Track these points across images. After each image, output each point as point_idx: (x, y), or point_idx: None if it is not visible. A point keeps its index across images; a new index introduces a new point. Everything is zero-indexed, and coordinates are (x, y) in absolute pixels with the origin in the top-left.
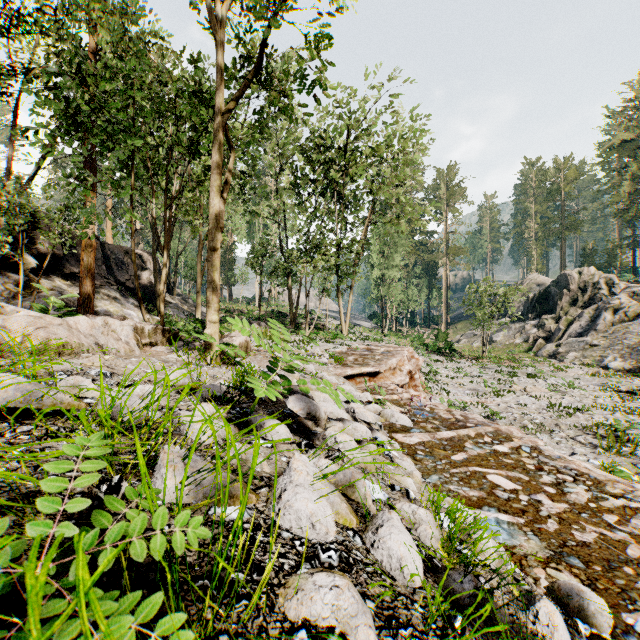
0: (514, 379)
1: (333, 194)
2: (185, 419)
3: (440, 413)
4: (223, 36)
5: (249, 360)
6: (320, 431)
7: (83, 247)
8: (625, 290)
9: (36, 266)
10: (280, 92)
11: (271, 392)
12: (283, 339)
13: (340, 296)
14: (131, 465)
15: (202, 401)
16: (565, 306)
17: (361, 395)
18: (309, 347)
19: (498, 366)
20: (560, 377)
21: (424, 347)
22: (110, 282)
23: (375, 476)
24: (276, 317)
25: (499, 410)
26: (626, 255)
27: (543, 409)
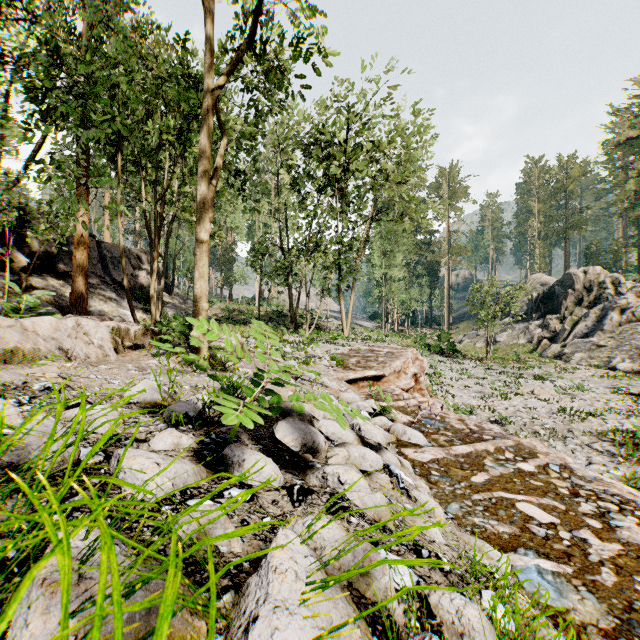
0: (520, 381)
1: (334, 191)
2: (125, 464)
3: (452, 423)
4: (212, 4)
5: (243, 364)
6: (319, 461)
7: (75, 245)
8: (632, 289)
9: (27, 264)
10: (276, 67)
11: (250, 423)
12: (282, 340)
13: (341, 296)
14: (1, 566)
15: (169, 424)
16: (570, 306)
17: (366, 405)
18: (309, 349)
19: (503, 367)
20: (568, 379)
21: (426, 348)
22: (106, 281)
23: (393, 532)
24: (276, 317)
25: (507, 414)
26: (631, 254)
27: (553, 413)
